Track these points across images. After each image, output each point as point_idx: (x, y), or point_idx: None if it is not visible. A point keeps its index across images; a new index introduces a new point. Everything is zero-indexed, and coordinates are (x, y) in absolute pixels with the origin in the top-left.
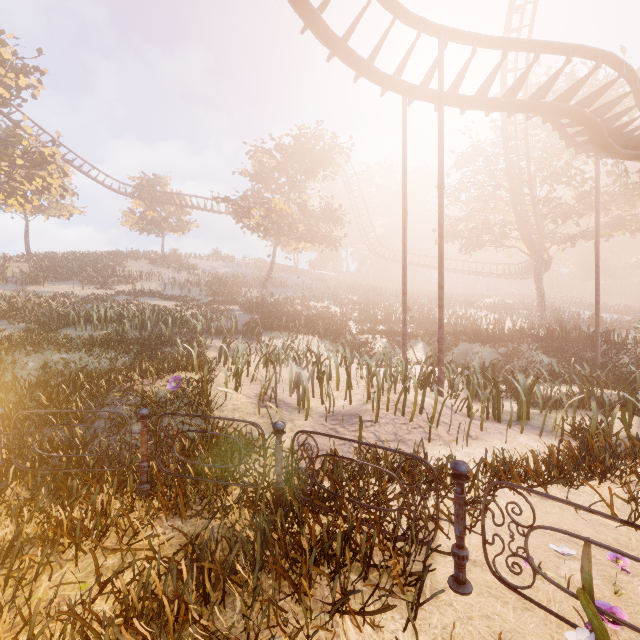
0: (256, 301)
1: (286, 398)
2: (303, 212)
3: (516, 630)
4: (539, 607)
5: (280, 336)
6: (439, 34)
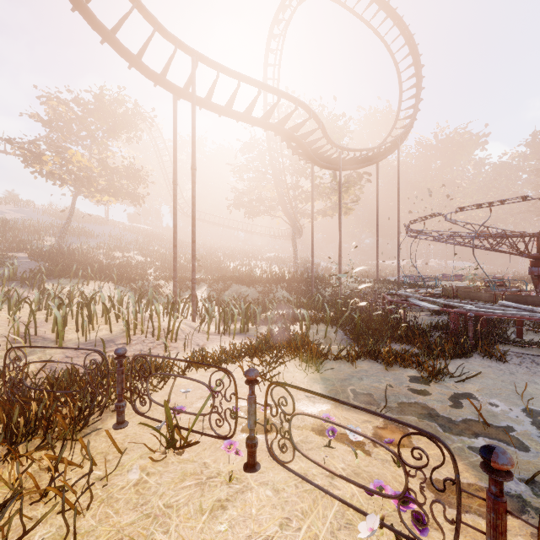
0: (50, 249)
1: (48, 334)
2: (103, 167)
3: (140, 437)
4: (152, 420)
5: (70, 283)
6: (192, 55)
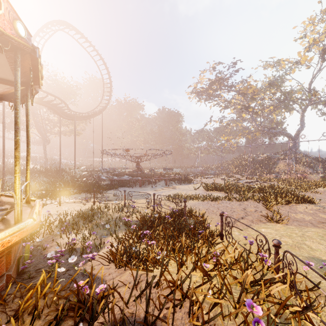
0: None
1: None
2: None
3: None
4: None
5: None
6: None
